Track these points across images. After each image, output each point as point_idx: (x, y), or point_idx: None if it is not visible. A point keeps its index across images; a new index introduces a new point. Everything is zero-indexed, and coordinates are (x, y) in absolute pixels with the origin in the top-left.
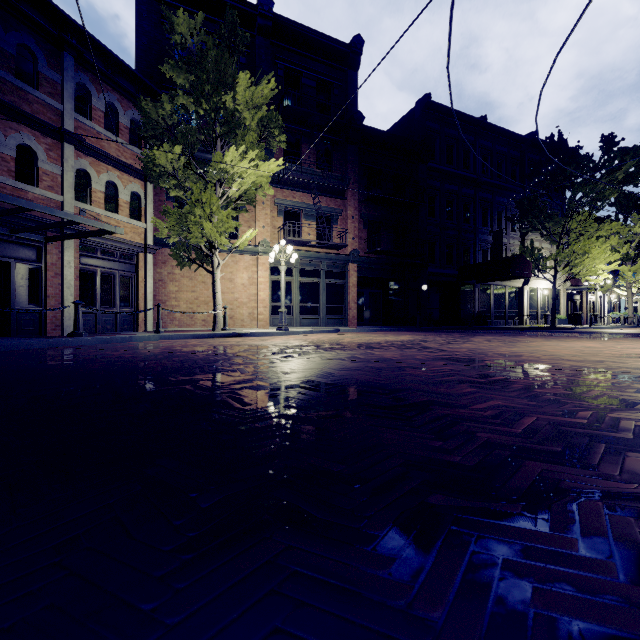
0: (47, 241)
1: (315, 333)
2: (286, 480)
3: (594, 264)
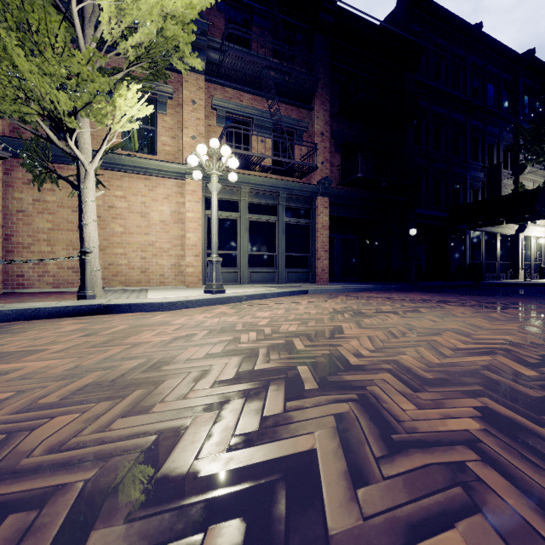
0: None
1: (269, 297)
2: None
3: None
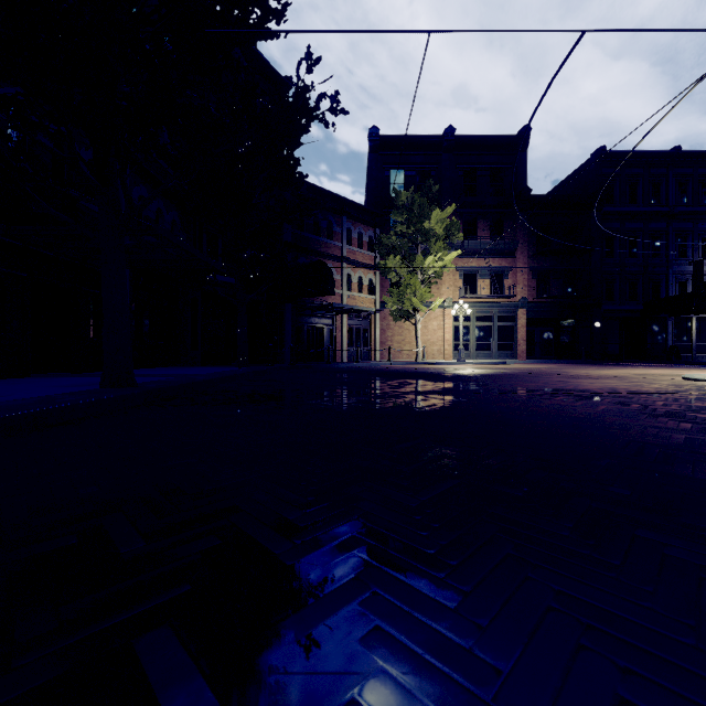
0: (337, 315)
1: (484, 363)
2: (448, 377)
3: None
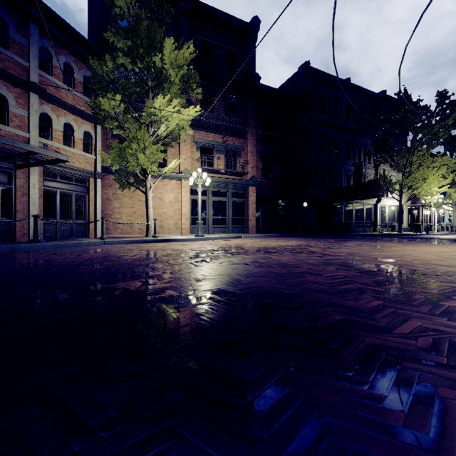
0: (16, 168)
1: (224, 239)
2: None
3: (430, 187)
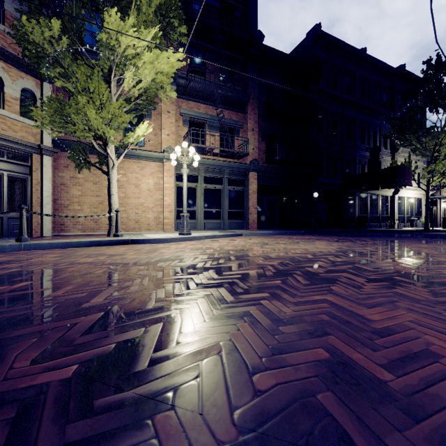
0: None
1: (218, 237)
2: None
3: None
